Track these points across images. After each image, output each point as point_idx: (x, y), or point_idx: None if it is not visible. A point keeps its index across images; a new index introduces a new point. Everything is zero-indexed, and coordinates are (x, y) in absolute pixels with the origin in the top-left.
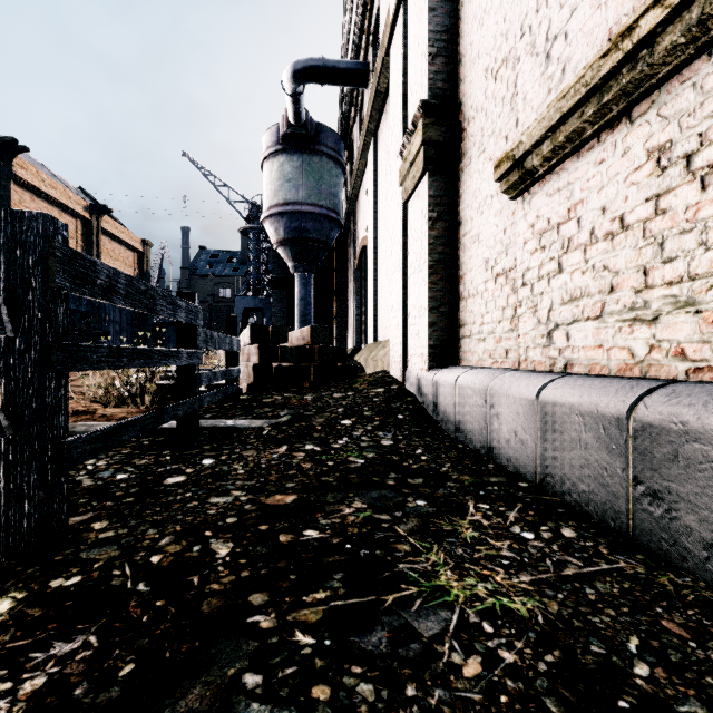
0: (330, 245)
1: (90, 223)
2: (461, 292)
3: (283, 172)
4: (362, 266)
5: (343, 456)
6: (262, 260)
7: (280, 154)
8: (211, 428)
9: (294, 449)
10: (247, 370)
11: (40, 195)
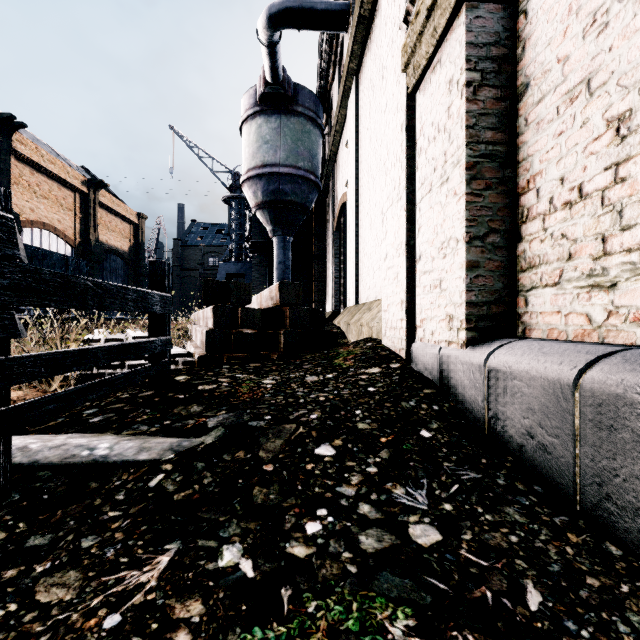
0: (308, 208)
1: (88, 196)
2: (529, 207)
3: (261, 133)
4: (341, 230)
5: (315, 633)
6: (244, 227)
7: (258, 116)
8: (56, 464)
9: (185, 572)
10: (202, 337)
11: (40, 170)
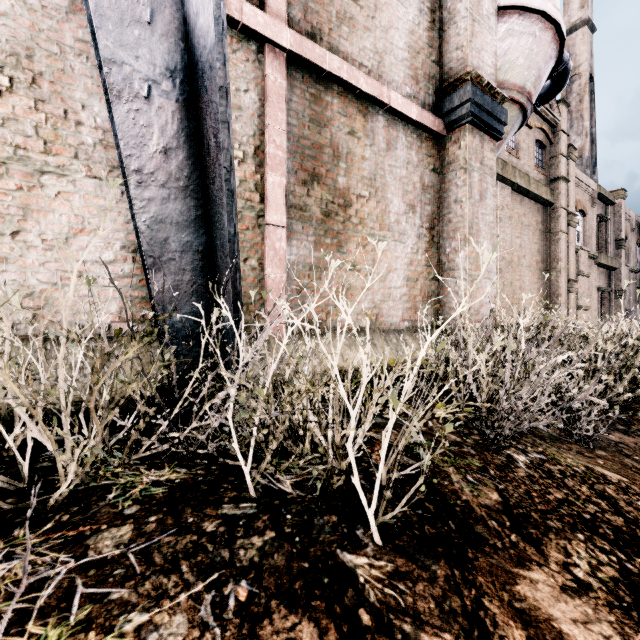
0: None
1: None
2: None
3: None
4: None
5: None
6: None
7: None
8: None
9: None
10: None
11: None
